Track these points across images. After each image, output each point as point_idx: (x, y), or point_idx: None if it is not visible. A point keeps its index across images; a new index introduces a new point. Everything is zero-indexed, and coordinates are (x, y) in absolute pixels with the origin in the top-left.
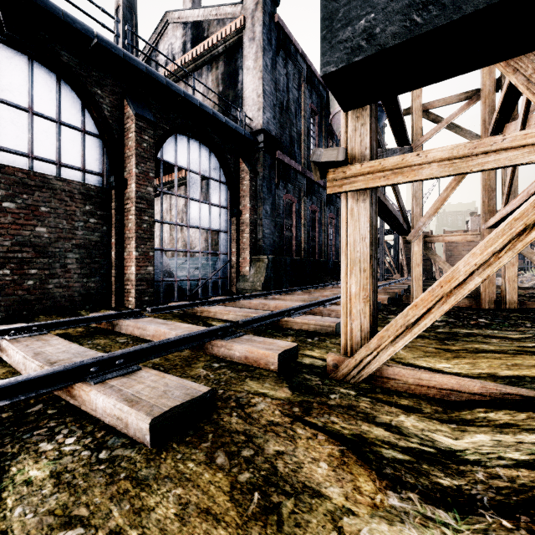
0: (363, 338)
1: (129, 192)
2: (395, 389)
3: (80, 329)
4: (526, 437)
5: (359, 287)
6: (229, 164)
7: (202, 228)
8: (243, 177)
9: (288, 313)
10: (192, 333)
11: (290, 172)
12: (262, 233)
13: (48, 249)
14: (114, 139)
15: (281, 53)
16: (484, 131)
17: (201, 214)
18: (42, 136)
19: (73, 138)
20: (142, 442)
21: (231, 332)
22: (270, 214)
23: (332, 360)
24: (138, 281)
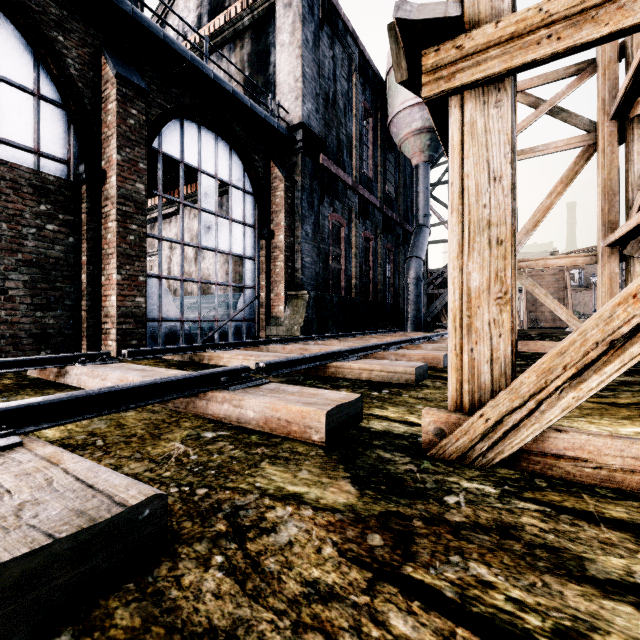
0: (496, 376)
1: (107, 189)
2: (576, 479)
3: (7, 382)
4: None
5: (488, 275)
6: (257, 167)
7: (220, 251)
8: (276, 186)
9: (339, 355)
10: (169, 377)
11: (338, 185)
12: (302, 262)
13: None
14: (85, 110)
15: (326, 28)
16: (603, 114)
17: (218, 232)
18: None
19: (20, 103)
20: None
21: (245, 378)
22: (312, 237)
23: (432, 422)
24: (121, 317)
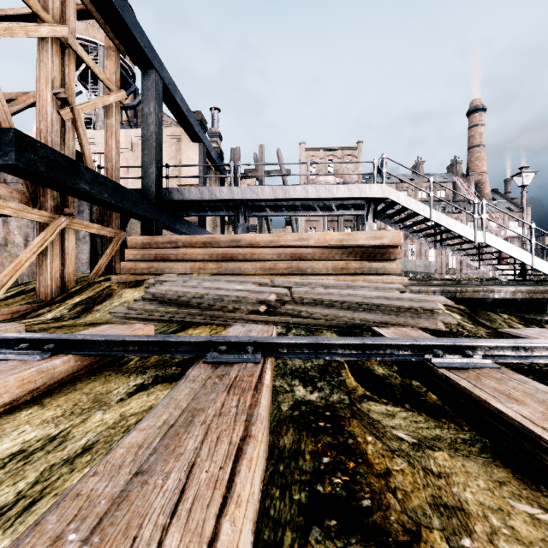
0: None
1: None
2: None
3: None
4: (59, 309)
5: None
6: None
7: None
8: None
9: None
10: None
11: None
12: None
13: None
14: None
15: None
16: None
17: None
18: None
19: None
20: None
21: None
22: None
23: None
24: None
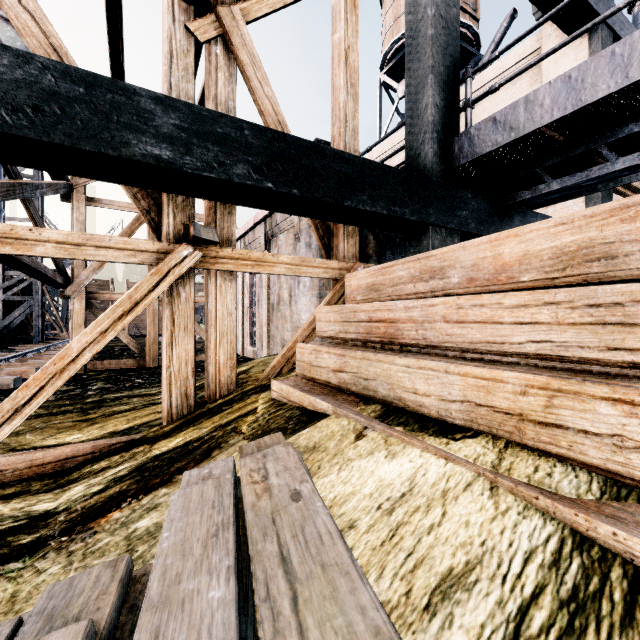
0: None
1: None
2: (3, 481)
3: None
4: (111, 472)
5: None
6: None
7: None
8: None
9: None
10: None
11: None
12: None
13: None
14: None
15: None
16: None
17: None
18: None
19: None
20: None
21: None
22: None
23: None
24: None
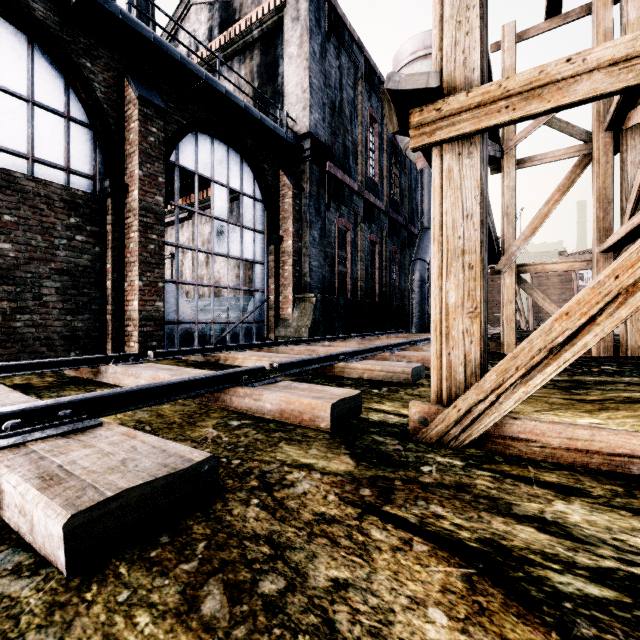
0: (468, 375)
1: (130, 202)
2: (527, 456)
3: (50, 379)
4: None
5: (462, 294)
6: (266, 176)
7: (231, 257)
8: (284, 194)
9: (344, 356)
10: (200, 375)
11: (344, 191)
12: (309, 266)
13: (14, 273)
14: (109, 130)
15: (332, 39)
16: (598, 125)
17: (230, 239)
18: (6, 119)
19: (53, 125)
20: (54, 563)
21: (262, 377)
22: (319, 242)
23: (417, 412)
24: (142, 320)
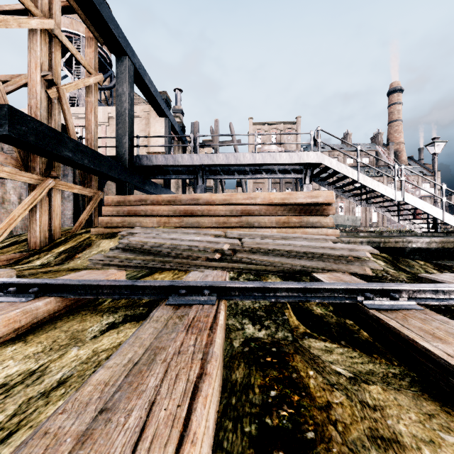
0: None
1: None
2: None
3: None
4: (47, 257)
5: None
6: None
7: None
8: None
9: None
10: None
11: None
12: None
13: None
14: None
15: None
16: None
17: None
18: None
19: None
20: None
21: None
22: None
23: None
24: None
